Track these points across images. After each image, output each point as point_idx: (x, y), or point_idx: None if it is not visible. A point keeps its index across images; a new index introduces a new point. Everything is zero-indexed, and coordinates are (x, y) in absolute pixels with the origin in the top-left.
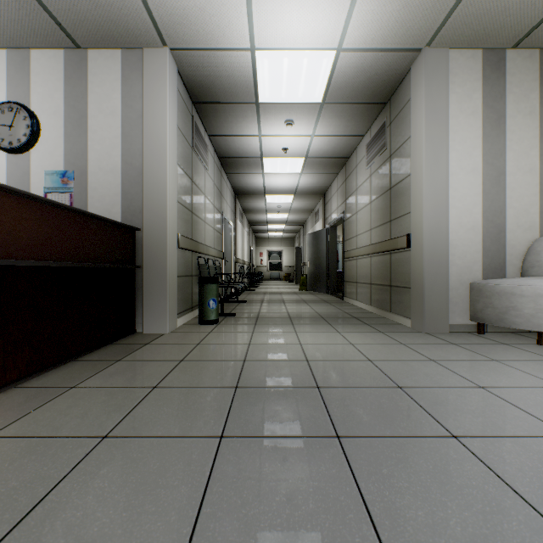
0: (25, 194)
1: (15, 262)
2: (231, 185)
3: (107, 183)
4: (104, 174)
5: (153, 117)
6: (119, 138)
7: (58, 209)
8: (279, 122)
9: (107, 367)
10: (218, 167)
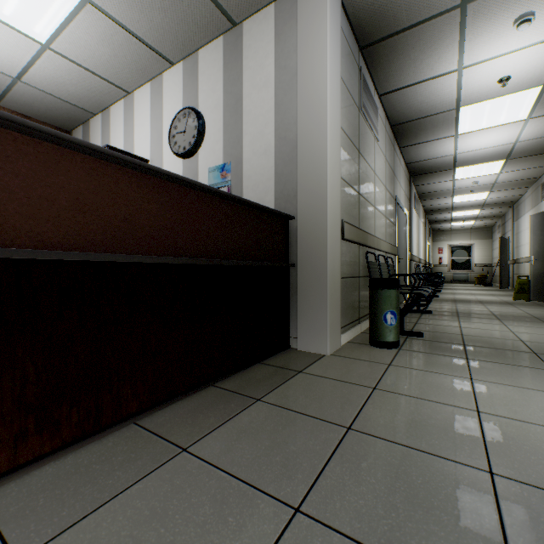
0: (140, 166)
1: (126, 257)
2: (404, 163)
3: (260, 168)
4: (257, 158)
5: (309, 68)
6: (271, 111)
7: (191, 190)
8: (501, 28)
9: (239, 412)
10: (390, 139)
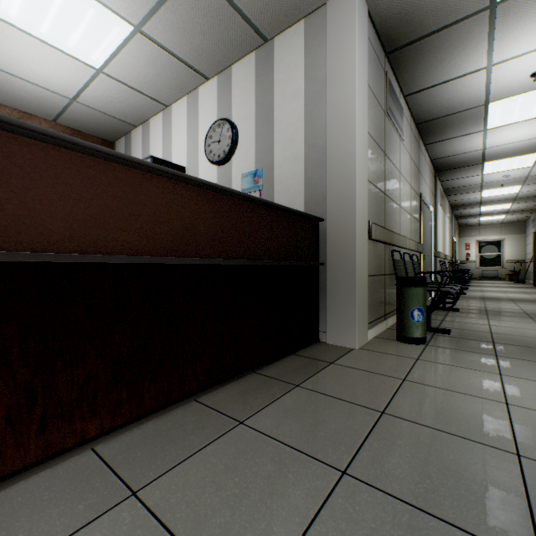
0: (201, 183)
1: (190, 260)
2: (429, 160)
3: (290, 174)
4: (288, 164)
5: (338, 79)
6: (301, 120)
7: (237, 199)
8: (533, 25)
9: (282, 395)
10: (414, 137)
